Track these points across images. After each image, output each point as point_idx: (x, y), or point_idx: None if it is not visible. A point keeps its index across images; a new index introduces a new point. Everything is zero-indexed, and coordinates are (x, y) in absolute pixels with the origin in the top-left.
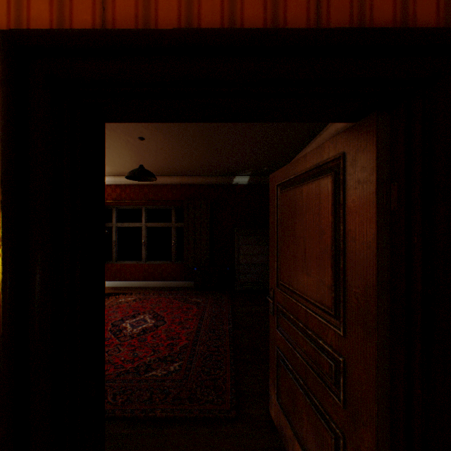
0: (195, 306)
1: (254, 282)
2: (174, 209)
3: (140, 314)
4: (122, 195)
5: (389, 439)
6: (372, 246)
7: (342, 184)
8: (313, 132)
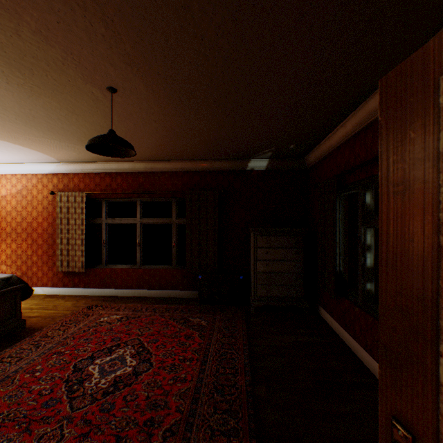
0: (197, 332)
1: (276, 296)
2: (174, 202)
3: (120, 346)
4: (113, 185)
5: None
6: None
7: None
8: (392, 62)
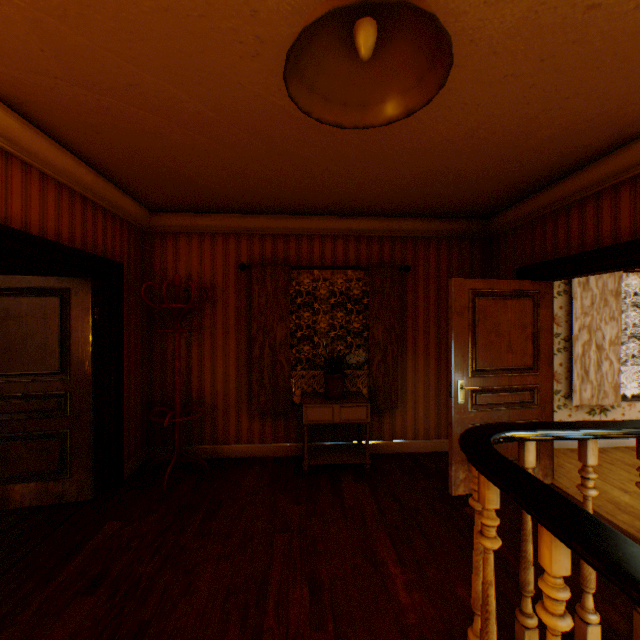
0: None
1: None
2: None
3: None
4: None
5: (96, 411)
6: (91, 333)
7: (71, 304)
8: None
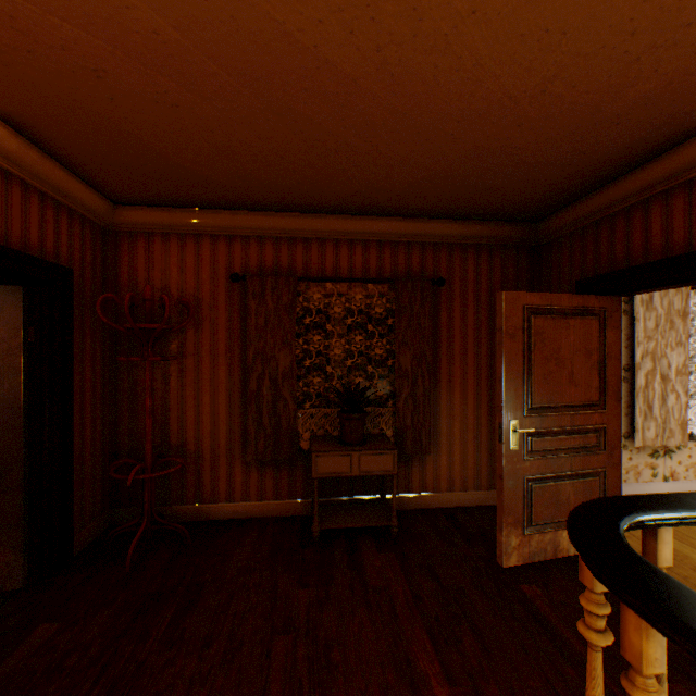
0: None
1: None
2: None
3: None
4: None
5: (31, 467)
6: (22, 362)
7: None
8: None
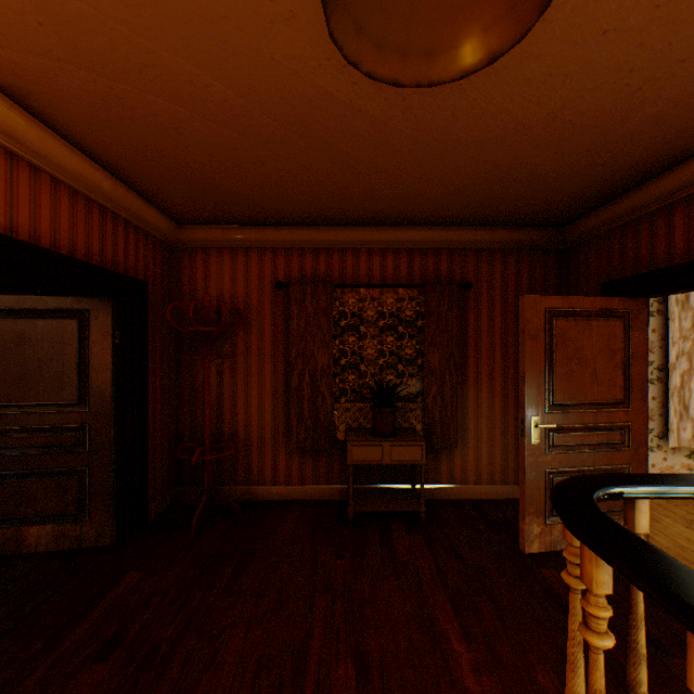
0: None
1: None
2: None
3: None
4: None
5: (117, 446)
6: (112, 360)
7: (90, 327)
8: None
